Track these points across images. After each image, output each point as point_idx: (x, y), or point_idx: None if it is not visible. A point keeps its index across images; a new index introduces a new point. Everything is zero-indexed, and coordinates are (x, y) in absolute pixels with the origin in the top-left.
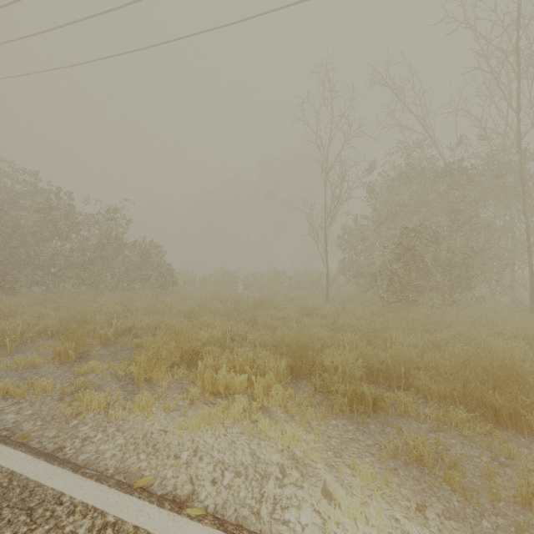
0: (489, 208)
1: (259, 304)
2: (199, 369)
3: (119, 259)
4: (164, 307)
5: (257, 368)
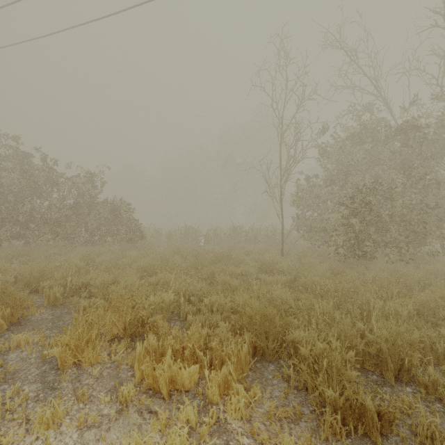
0: (441, 165)
1: (218, 258)
2: (138, 354)
3: (92, 216)
4: (126, 261)
5: (212, 348)
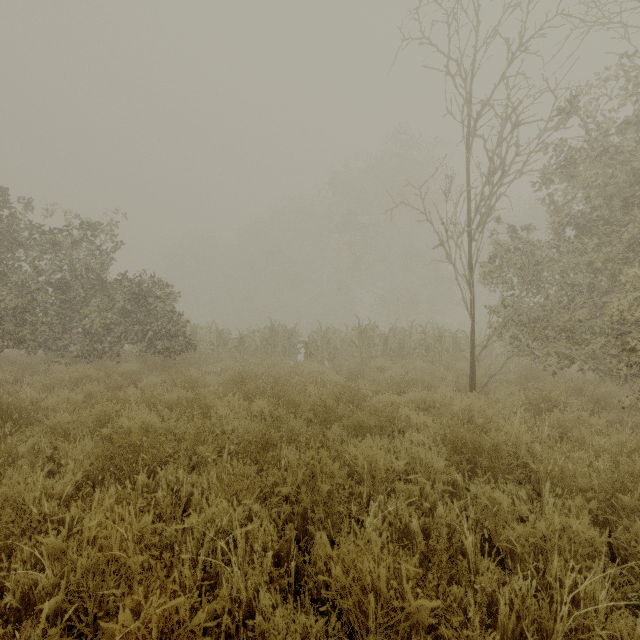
0: None
1: (331, 408)
2: None
3: (91, 305)
4: (97, 414)
5: None
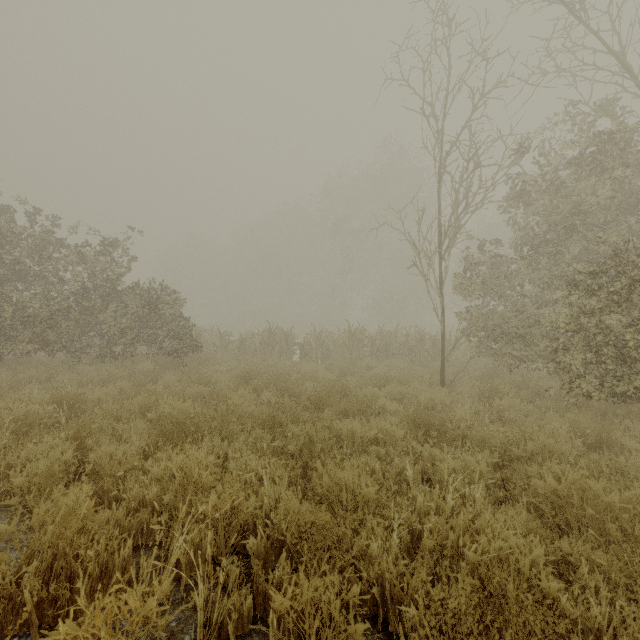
0: None
1: (324, 398)
2: None
3: (108, 311)
4: (140, 403)
5: None
